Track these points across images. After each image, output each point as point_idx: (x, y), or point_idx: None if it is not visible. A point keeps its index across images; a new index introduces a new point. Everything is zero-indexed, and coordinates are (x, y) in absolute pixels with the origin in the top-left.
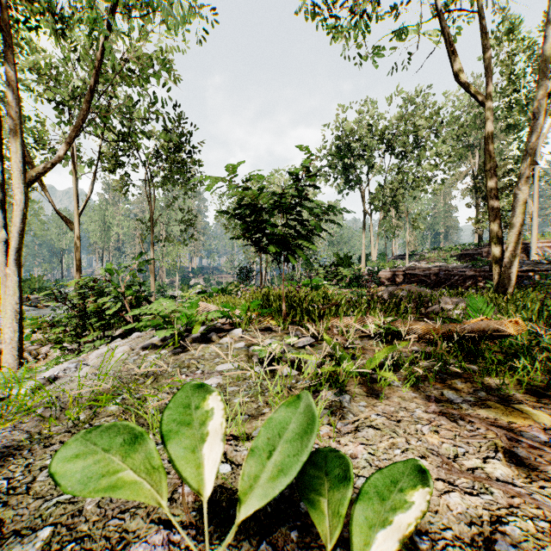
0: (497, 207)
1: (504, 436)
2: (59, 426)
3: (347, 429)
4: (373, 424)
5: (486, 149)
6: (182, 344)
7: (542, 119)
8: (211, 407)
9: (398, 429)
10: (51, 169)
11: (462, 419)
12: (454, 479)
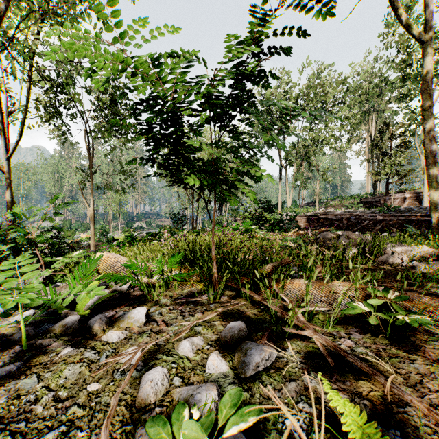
0: (434, 149)
1: None
2: None
3: None
4: None
5: (422, 90)
6: (37, 343)
7: None
8: None
9: None
10: None
11: None
12: None
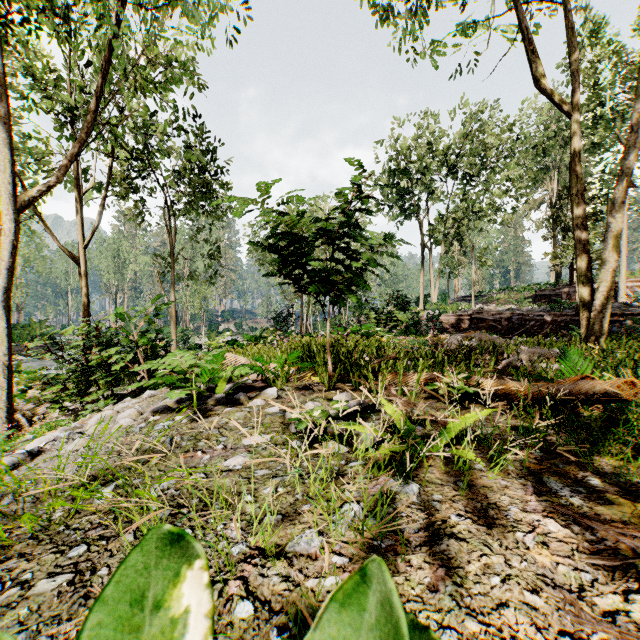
0: (585, 238)
1: None
2: (26, 528)
3: (419, 538)
4: (454, 531)
5: (572, 169)
6: (203, 408)
7: None
8: (186, 608)
9: (490, 539)
10: (46, 192)
11: (577, 523)
12: (587, 633)
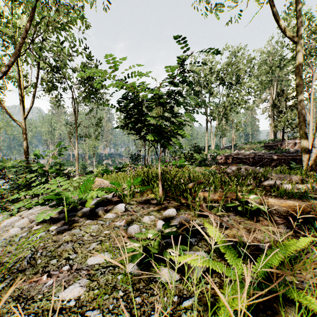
0: (304, 112)
1: None
2: None
3: None
4: None
5: (296, 73)
6: (72, 219)
7: None
8: None
9: None
10: None
11: None
12: None
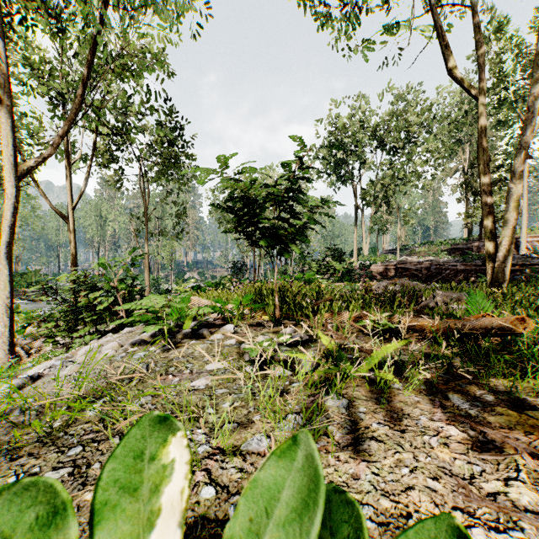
0: (490, 201)
1: (524, 451)
2: (32, 434)
3: (346, 440)
4: (375, 434)
5: (480, 143)
6: (172, 341)
7: (537, 112)
8: (171, 459)
9: (403, 441)
10: (42, 162)
11: (473, 429)
12: (474, 509)
